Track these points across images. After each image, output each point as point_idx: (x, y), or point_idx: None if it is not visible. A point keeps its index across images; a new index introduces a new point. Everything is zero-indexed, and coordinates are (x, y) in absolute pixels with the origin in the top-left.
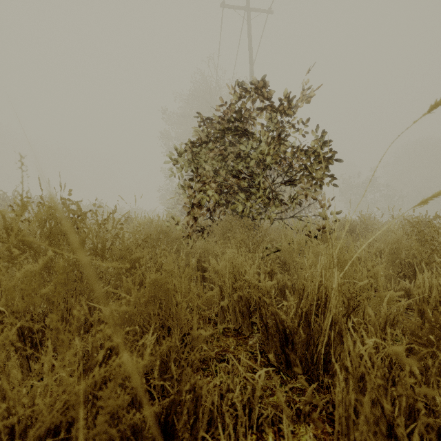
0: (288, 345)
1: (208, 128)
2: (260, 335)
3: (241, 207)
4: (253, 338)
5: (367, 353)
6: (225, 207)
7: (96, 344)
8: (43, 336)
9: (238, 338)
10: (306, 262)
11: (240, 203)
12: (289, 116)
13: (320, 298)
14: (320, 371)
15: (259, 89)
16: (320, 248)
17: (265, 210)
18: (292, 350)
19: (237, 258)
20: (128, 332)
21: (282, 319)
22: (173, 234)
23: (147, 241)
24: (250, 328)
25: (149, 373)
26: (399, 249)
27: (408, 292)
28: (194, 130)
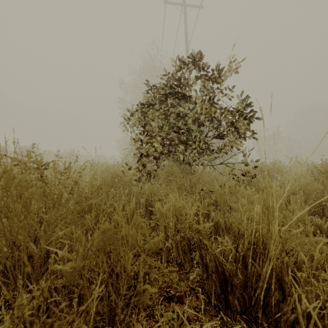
0: (227, 287)
1: (154, 93)
2: (201, 274)
3: (181, 156)
4: (194, 273)
5: (316, 313)
6: (168, 155)
7: (27, 323)
8: (3, 277)
9: (180, 273)
10: (240, 208)
11: (180, 153)
12: (218, 83)
13: (256, 243)
14: (258, 314)
15: (195, 62)
16: (248, 192)
17: (199, 158)
18: (231, 291)
19: (178, 200)
20: (81, 274)
21: (222, 262)
22: (126, 178)
23: (101, 188)
24: (190, 263)
25: (97, 322)
26: (310, 191)
27: (320, 228)
28: (143, 95)
